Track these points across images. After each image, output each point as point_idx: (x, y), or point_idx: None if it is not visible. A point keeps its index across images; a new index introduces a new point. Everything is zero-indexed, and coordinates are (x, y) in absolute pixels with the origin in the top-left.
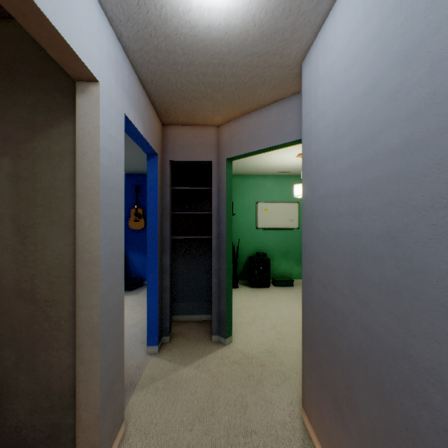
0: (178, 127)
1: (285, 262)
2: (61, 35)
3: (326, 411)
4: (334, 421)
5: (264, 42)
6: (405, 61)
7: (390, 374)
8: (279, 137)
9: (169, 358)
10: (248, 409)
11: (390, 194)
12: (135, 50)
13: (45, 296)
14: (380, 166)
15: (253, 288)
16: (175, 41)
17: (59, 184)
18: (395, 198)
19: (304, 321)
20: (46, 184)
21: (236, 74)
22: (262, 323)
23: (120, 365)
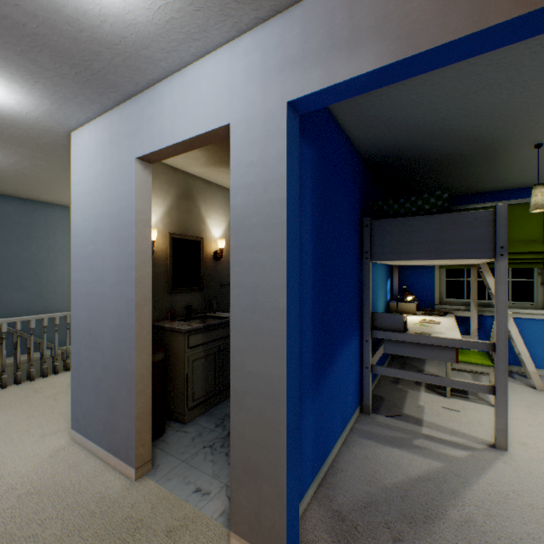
0: None
1: None
2: (190, 138)
3: None
4: None
5: None
6: None
7: None
8: None
9: None
10: None
11: None
12: None
13: None
14: None
15: None
16: None
17: None
18: None
19: None
20: None
21: None
22: None
23: (275, 470)
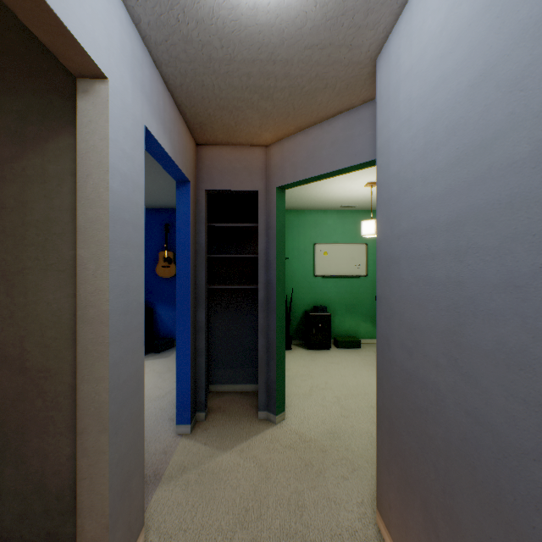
0: (216, 147)
1: (350, 317)
2: (50, 6)
3: (412, 520)
4: (423, 536)
5: (328, 28)
6: (540, 29)
7: (513, 482)
8: (345, 158)
9: (205, 440)
10: (305, 510)
11: (514, 225)
12: (158, 41)
13: (37, 364)
14: (497, 186)
15: (310, 350)
16: (210, 28)
17: (57, 216)
18: (523, 230)
19: (380, 397)
20: (39, 216)
21: (291, 75)
22: (322, 394)
23: (139, 455)
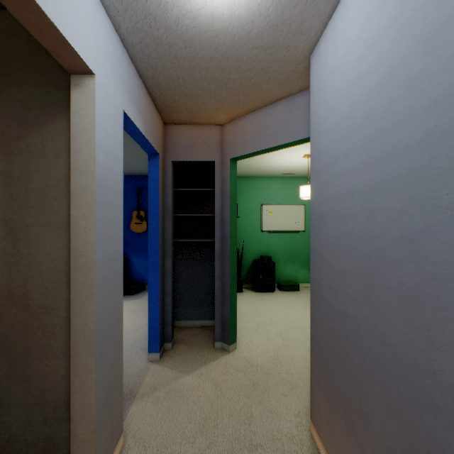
0: (180, 126)
1: (291, 265)
2: (52, 21)
3: (336, 425)
4: (345, 437)
5: (271, 33)
6: (428, 45)
7: (409, 389)
8: (285, 136)
9: (171, 365)
10: (253, 420)
11: (410, 193)
12: (134, 42)
13: (38, 302)
14: (398, 163)
15: (258, 293)
16: (176, 33)
17: (54, 184)
18: (416, 197)
19: (313, 329)
20: (40, 184)
21: (241, 69)
22: (267, 328)
23: (119, 375)
